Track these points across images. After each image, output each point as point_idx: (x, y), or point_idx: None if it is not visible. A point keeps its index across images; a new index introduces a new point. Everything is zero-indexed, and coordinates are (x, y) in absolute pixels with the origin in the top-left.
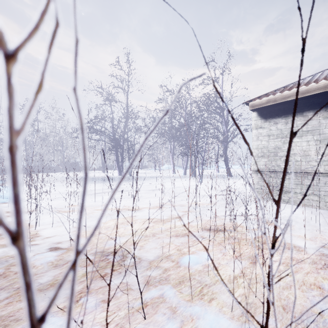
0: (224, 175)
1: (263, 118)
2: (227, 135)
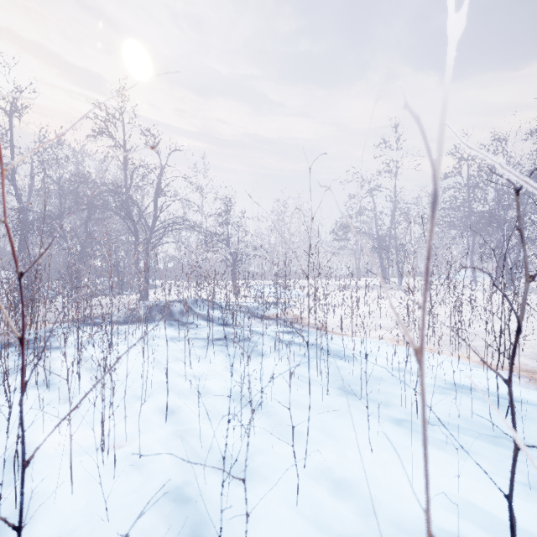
0: None
1: None
2: None
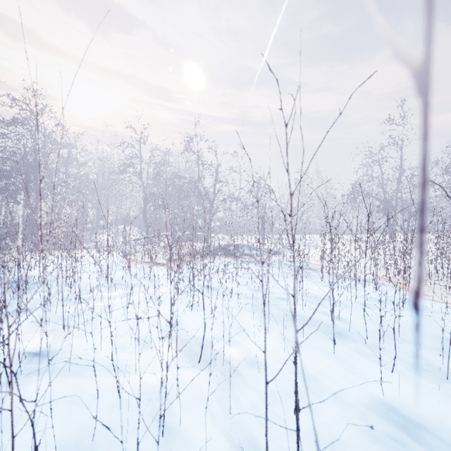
0: None
1: None
2: None
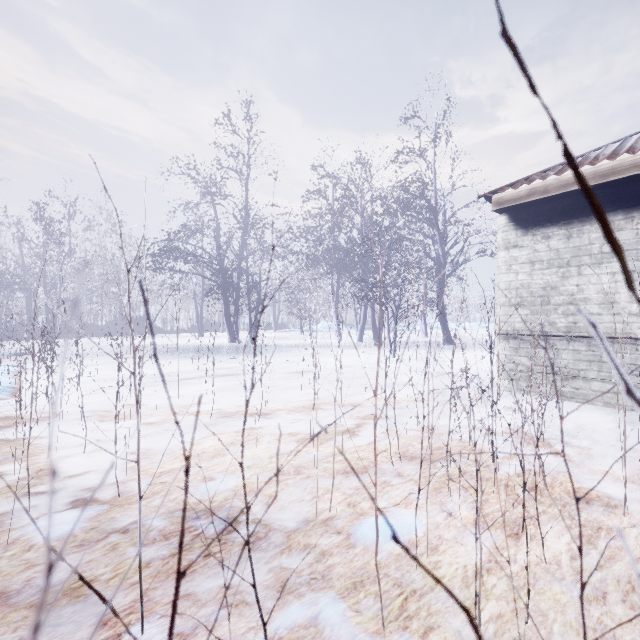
0: (438, 342)
1: (521, 226)
2: (444, 263)
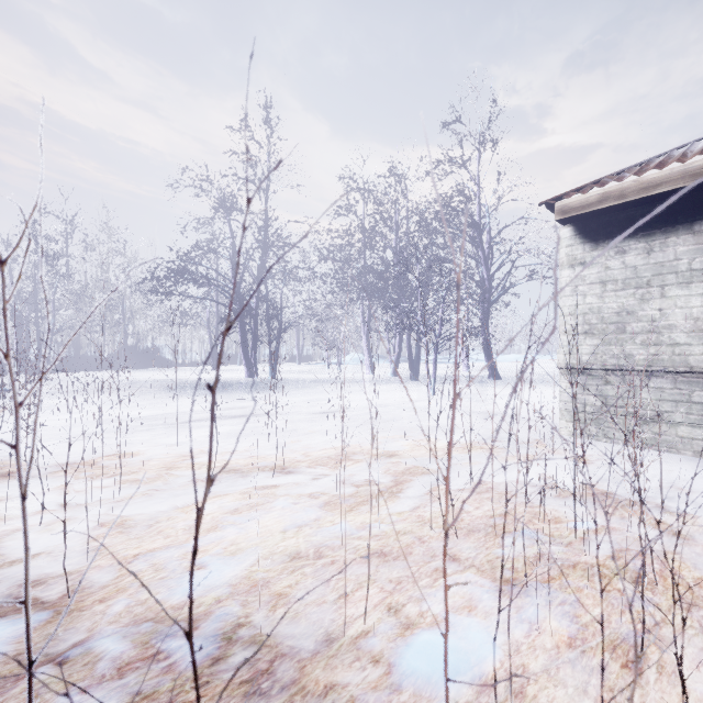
0: (482, 377)
1: (589, 239)
2: (489, 287)
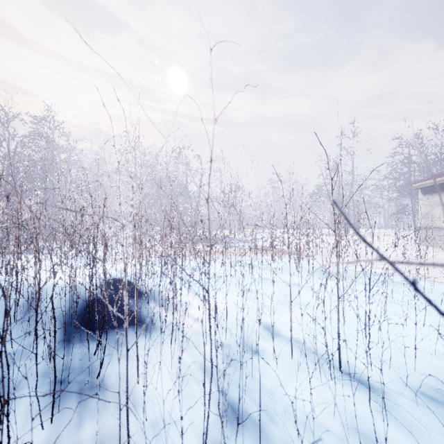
0: None
1: (423, 193)
2: None
